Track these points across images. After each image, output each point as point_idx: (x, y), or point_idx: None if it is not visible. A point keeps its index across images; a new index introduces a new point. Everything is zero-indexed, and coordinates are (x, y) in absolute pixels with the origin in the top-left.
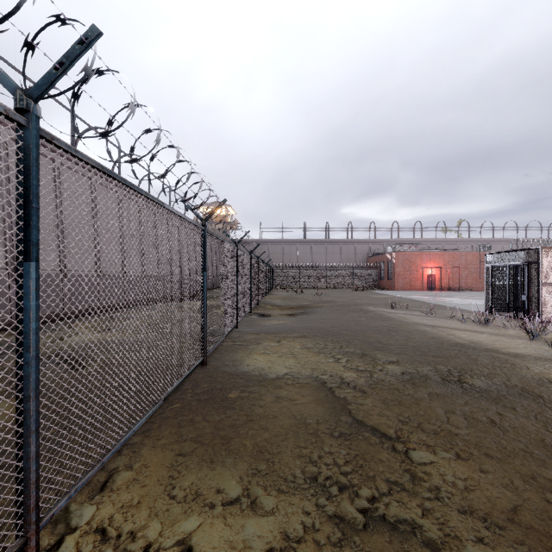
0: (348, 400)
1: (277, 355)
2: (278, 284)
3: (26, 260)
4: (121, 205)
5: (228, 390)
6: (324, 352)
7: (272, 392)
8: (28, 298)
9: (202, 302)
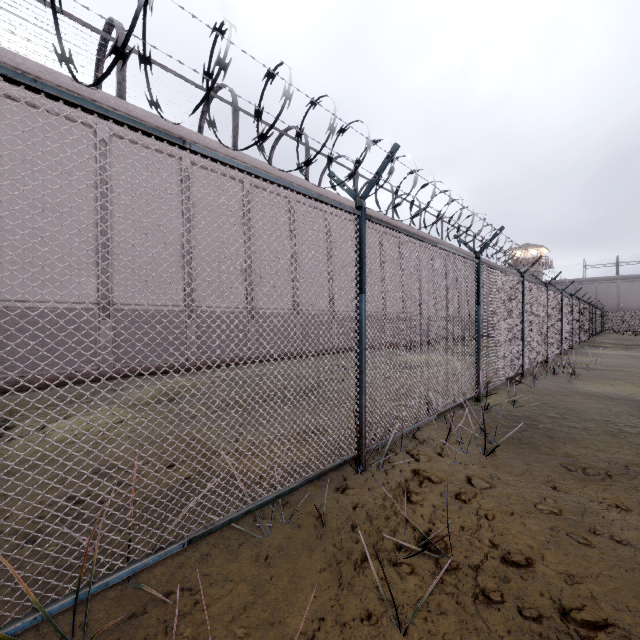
0: (638, 356)
1: (608, 351)
2: (610, 327)
3: (561, 314)
4: (564, 301)
5: (586, 353)
6: (638, 352)
7: (605, 354)
8: (562, 319)
9: (571, 326)
